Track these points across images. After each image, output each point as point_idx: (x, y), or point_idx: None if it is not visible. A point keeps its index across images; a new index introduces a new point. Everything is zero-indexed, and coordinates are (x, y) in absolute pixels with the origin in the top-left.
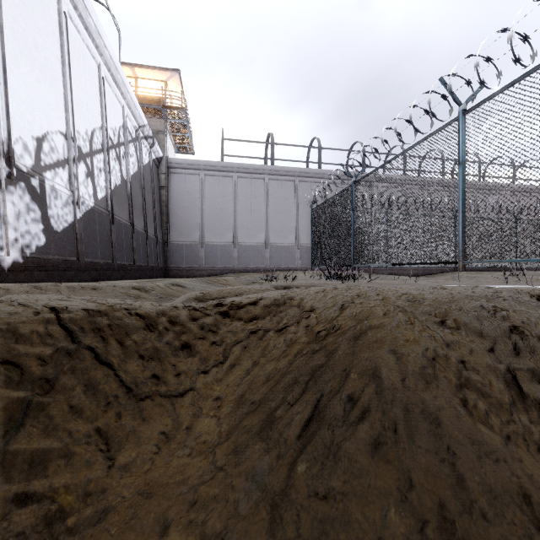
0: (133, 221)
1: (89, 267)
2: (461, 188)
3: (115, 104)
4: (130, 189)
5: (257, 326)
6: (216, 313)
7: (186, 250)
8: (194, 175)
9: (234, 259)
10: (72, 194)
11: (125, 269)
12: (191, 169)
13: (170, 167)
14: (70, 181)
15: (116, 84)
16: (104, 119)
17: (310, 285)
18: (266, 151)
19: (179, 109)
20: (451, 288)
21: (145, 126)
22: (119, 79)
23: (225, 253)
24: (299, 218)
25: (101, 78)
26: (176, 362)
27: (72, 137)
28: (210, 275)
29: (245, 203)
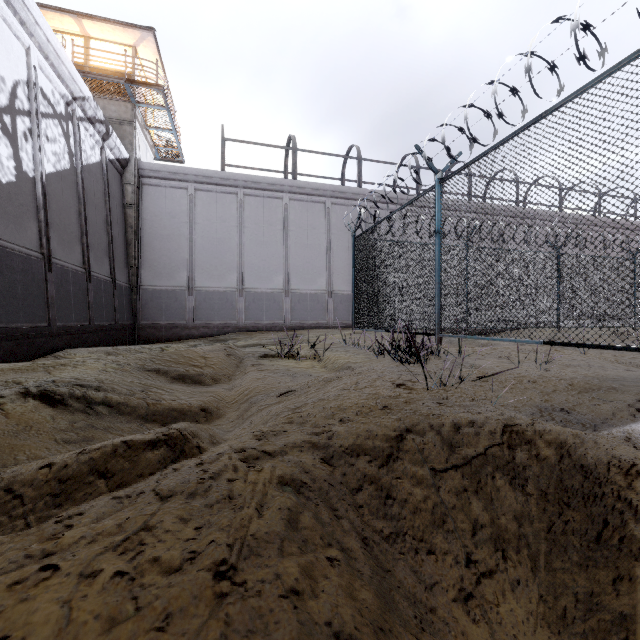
0: (50, 251)
1: None
2: None
3: (2, 35)
4: (43, 195)
5: None
6: None
7: (166, 298)
8: (179, 190)
9: (238, 312)
10: None
11: (18, 337)
12: (175, 180)
13: (141, 176)
14: None
15: None
16: None
17: (394, 435)
18: (285, 162)
19: (152, 86)
20: None
21: (87, 99)
22: None
23: (226, 303)
24: (331, 255)
25: None
26: None
27: None
28: (203, 335)
29: (256, 232)
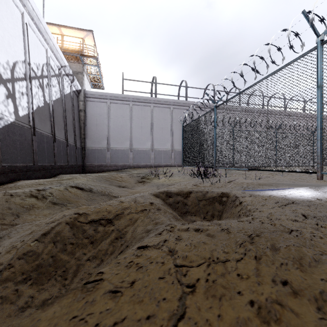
0: (55, 133)
1: (7, 171)
2: (319, 108)
3: (39, 46)
4: (52, 110)
5: None
6: None
7: (97, 153)
8: (103, 103)
9: (130, 159)
10: None
11: (46, 169)
12: (101, 98)
13: (86, 97)
14: None
15: (40, 32)
16: (26, 55)
17: (189, 192)
18: (151, 88)
19: (92, 57)
20: None
21: (66, 66)
22: (42, 28)
23: (124, 155)
24: (173, 132)
25: (24, 23)
26: None
27: None
28: (114, 170)
29: (138, 122)
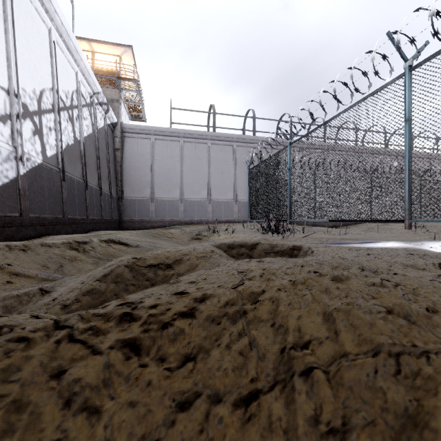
0: (87, 178)
1: (35, 223)
2: (407, 145)
3: (68, 69)
4: (83, 149)
5: (194, 382)
6: (113, 346)
7: (138, 204)
8: (145, 139)
9: (180, 212)
10: (14, 150)
11: (77, 223)
12: (143, 133)
13: (124, 132)
14: (13, 137)
15: (69, 51)
16: (54, 81)
17: (255, 243)
18: (208, 120)
19: (131, 80)
20: None
21: (99, 93)
22: (71, 46)
23: (173, 207)
24: (236, 178)
25: (52, 41)
26: None
27: (15, 94)
28: (159, 226)
29: (191, 164)
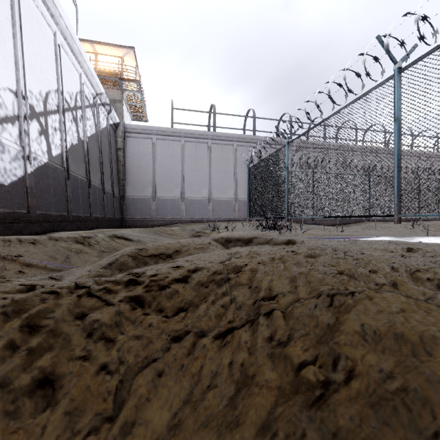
0: (90, 177)
1: (41, 219)
2: (396, 144)
3: (72, 71)
4: (87, 149)
5: (185, 324)
6: (122, 300)
7: (140, 203)
8: (147, 139)
9: (181, 211)
10: (22, 149)
11: (81, 220)
12: (145, 133)
13: (126, 132)
14: (20, 137)
15: (73, 53)
16: (59, 83)
17: (251, 238)
18: (209, 120)
19: (133, 81)
20: (432, 249)
21: (102, 94)
22: (75, 49)
23: (174, 206)
24: (237, 177)
25: (57, 45)
26: (6, 435)
27: (23, 96)
28: (161, 225)
29: (192, 164)
